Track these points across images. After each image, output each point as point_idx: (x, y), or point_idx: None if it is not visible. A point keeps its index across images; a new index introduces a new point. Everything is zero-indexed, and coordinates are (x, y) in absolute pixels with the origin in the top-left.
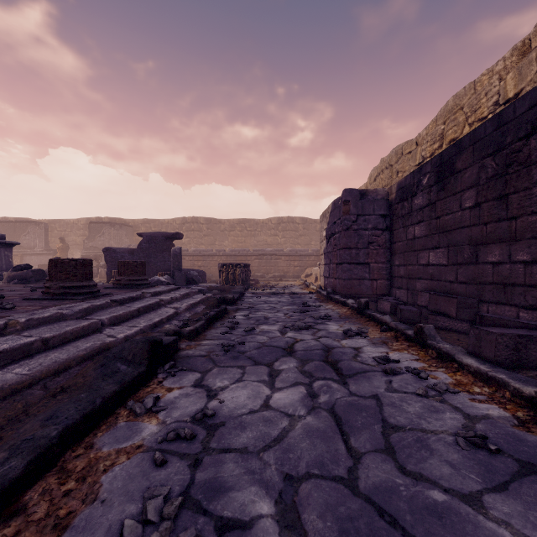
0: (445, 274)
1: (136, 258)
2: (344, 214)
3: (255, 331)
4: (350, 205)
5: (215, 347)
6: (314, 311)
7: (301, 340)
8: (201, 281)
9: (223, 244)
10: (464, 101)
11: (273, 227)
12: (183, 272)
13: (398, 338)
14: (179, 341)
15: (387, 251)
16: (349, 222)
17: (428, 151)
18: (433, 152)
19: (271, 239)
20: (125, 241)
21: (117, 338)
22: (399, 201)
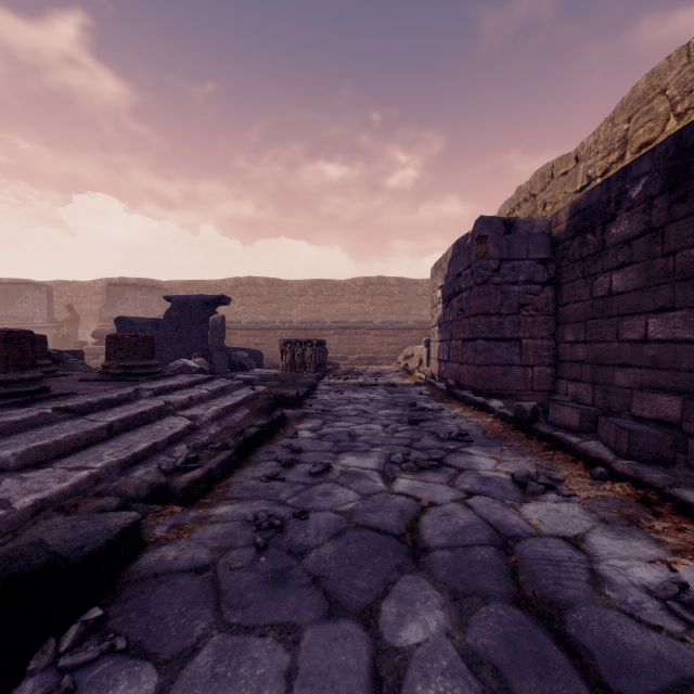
0: (692, 359)
1: (162, 331)
2: (478, 258)
3: (331, 473)
4: (488, 243)
5: (237, 531)
6: (433, 421)
7: (431, 504)
8: (255, 366)
9: (290, 314)
10: (668, 79)
11: (358, 291)
12: (229, 352)
13: (654, 506)
14: (157, 514)
15: (549, 318)
16: (487, 272)
17: (598, 167)
18: (607, 167)
19: (355, 307)
20: (157, 309)
21: (8, 510)
22: (575, 234)
